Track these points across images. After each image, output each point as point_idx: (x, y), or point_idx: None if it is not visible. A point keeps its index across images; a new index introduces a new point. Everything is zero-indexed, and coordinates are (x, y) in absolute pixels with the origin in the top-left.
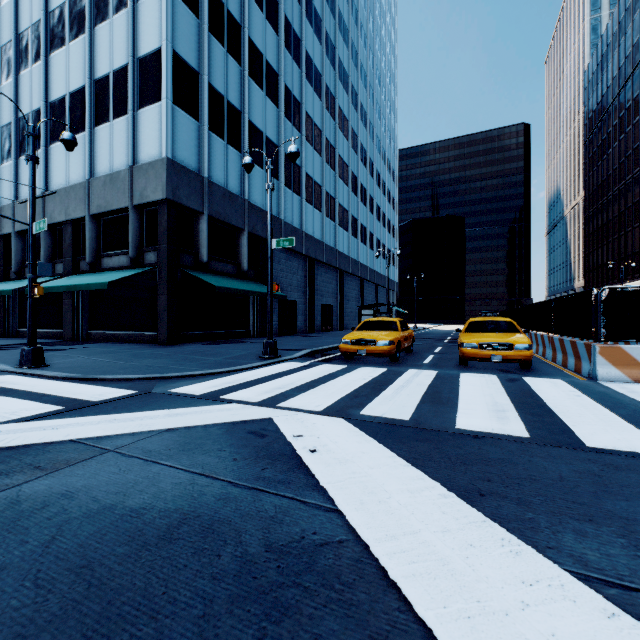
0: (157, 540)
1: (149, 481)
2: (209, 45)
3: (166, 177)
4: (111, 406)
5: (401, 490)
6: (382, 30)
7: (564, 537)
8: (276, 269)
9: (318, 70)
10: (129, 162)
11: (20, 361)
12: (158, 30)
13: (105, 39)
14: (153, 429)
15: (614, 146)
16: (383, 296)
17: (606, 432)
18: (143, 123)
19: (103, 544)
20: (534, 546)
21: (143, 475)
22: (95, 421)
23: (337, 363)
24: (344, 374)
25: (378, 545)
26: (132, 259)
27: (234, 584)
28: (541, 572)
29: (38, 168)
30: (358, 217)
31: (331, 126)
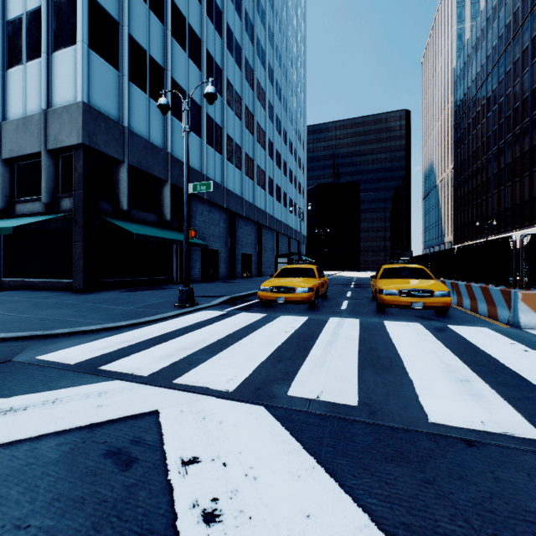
0: None
1: None
2: None
3: (81, 121)
4: None
5: None
6: (294, 20)
7: None
8: (199, 220)
9: (238, 43)
10: (42, 105)
11: None
12: None
13: None
14: None
15: (477, 128)
16: (295, 247)
17: None
18: (58, 66)
19: None
20: None
21: None
22: None
23: (256, 311)
24: (263, 325)
25: None
26: (46, 205)
27: None
28: None
29: None
30: (274, 178)
31: (250, 95)
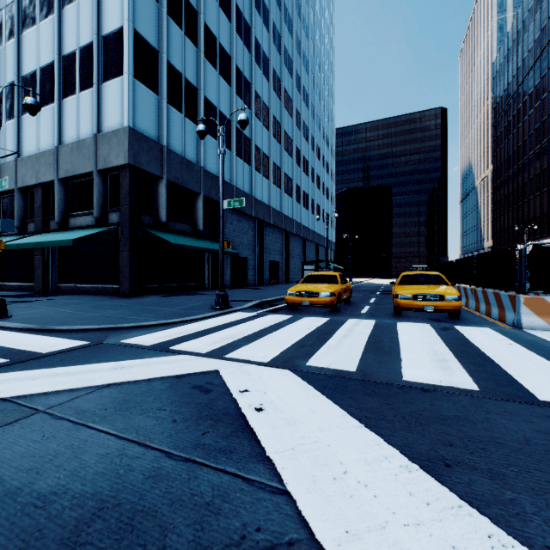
0: (57, 547)
1: (72, 452)
2: (168, 27)
3: (128, 144)
4: (58, 358)
5: (357, 461)
6: (321, 24)
7: None
8: (229, 229)
9: (266, 55)
10: (94, 130)
11: None
12: (120, 11)
13: (72, 19)
14: (93, 384)
15: (518, 126)
16: (322, 254)
17: None
18: (107, 95)
19: None
20: (529, 545)
21: (67, 444)
22: (35, 376)
23: (283, 313)
24: (290, 324)
25: None
26: (97, 219)
27: None
28: None
29: (11, 136)
30: (301, 185)
31: (277, 105)
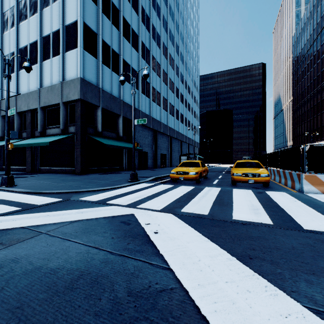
0: (64, 289)
1: (63, 251)
2: (102, 19)
3: (80, 87)
4: (47, 207)
5: (205, 256)
6: (191, 15)
7: (300, 284)
8: (137, 135)
9: (158, 34)
10: (60, 79)
11: (1, 183)
12: (75, 11)
13: (48, 16)
14: (68, 220)
15: (307, 74)
16: (191, 150)
17: (313, 221)
18: (68, 59)
19: (31, 292)
20: (284, 290)
21: (60, 247)
22: (37, 216)
23: (168, 184)
24: (172, 189)
25: (194, 291)
26: (62, 130)
27: (108, 319)
28: (291, 308)
29: (13, 83)
30: (179, 109)
31: (165, 63)
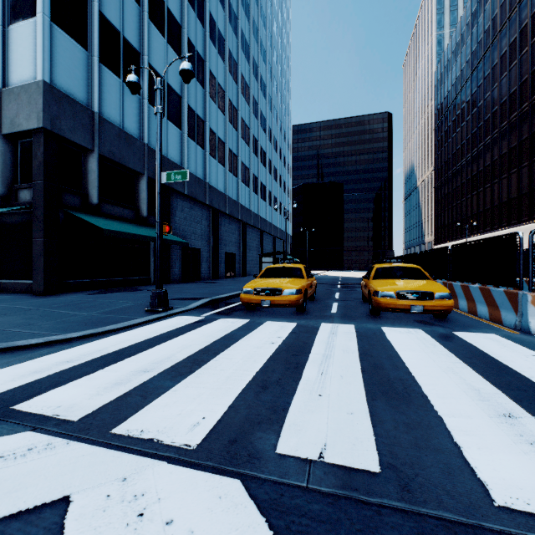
0: None
1: None
2: None
3: (42, 103)
4: None
5: None
6: (279, 17)
7: None
8: (179, 217)
9: (222, 34)
10: None
11: None
12: None
13: None
14: None
15: (457, 131)
16: (279, 247)
17: None
18: (15, 40)
19: None
20: None
21: None
22: None
23: (237, 316)
24: (245, 334)
25: None
26: (1, 196)
27: None
28: None
29: None
30: (258, 176)
31: (234, 89)
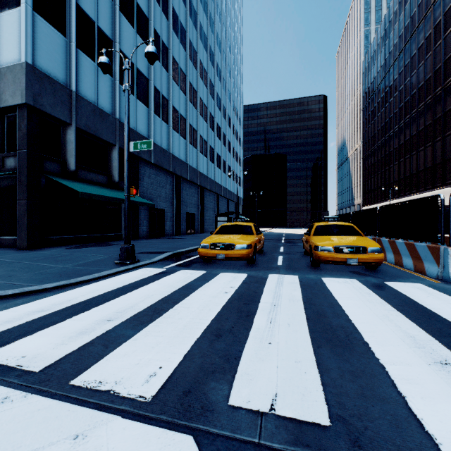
0: None
1: None
2: None
3: (25, 82)
4: None
5: None
6: (232, 13)
7: None
8: (147, 182)
9: (183, 26)
10: None
11: None
12: None
13: None
14: None
15: (382, 111)
16: (233, 208)
17: None
18: (2, 27)
19: None
20: None
21: None
22: None
23: (196, 268)
24: (202, 284)
25: None
26: None
27: None
28: None
29: None
30: (215, 147)
31: (194, 74)
